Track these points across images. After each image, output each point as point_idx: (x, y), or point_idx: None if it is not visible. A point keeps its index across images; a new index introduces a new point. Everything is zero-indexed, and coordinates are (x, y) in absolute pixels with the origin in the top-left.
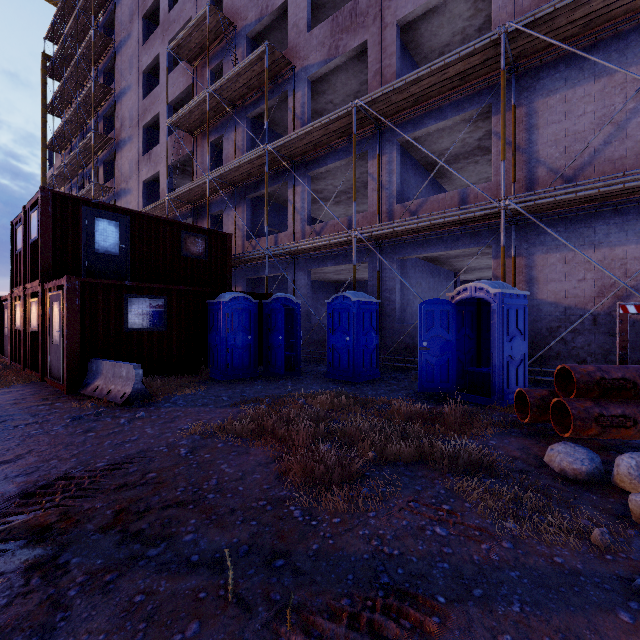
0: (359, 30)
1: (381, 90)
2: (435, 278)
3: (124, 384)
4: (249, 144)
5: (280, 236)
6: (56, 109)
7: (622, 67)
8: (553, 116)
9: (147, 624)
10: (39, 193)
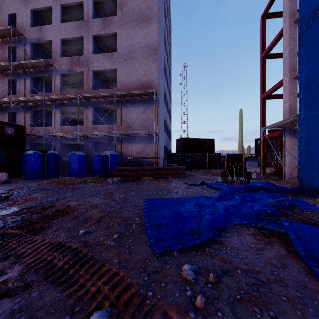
0: (81, 67)
1: (86, 94)
2: (109, 146)
3: (1, 178)
4: (32, 87)
5: (48, 128)
6: None
7: (140, 106)
8: (129, 112)
9: (47, 191)
10: None
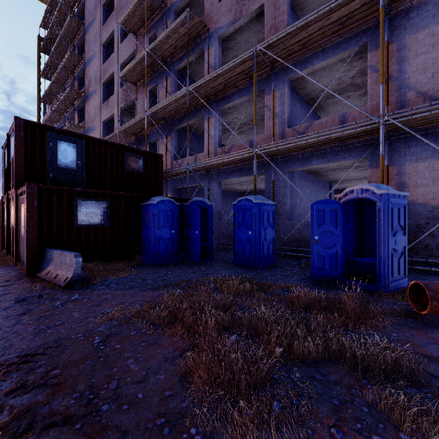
0: None
1: (276, 36)
2: (315, 187)
3: (67, 270)
4: (176, 90)
5: (198, 156)
6: (47, 74)
7: None
8: (422, 48)
9: None
10: (13, 121)
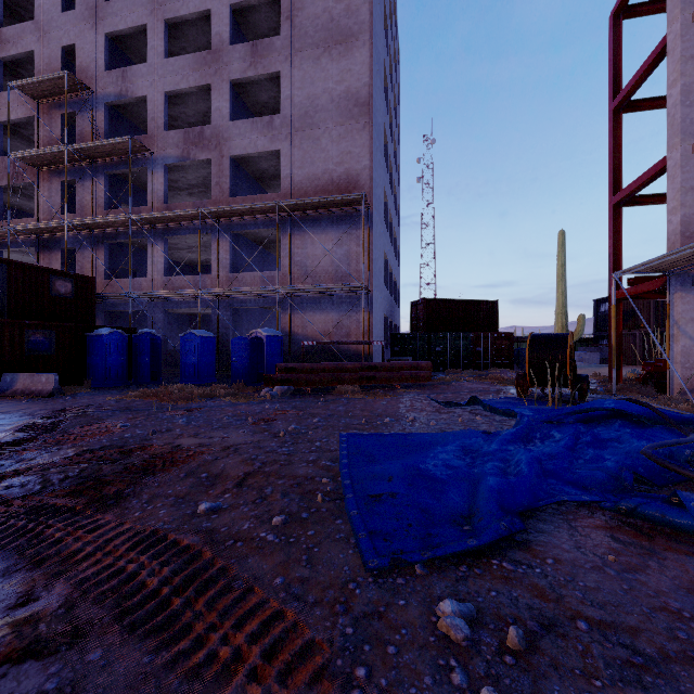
0: (205, 149)
1: (217, 207)
2: (264, 318)
3: (45, 386)
4: (107, 196)
5: (140, 280)
6: None
7: (332, 230)
8: (307, 244)
9: (135, 414)
10: None
